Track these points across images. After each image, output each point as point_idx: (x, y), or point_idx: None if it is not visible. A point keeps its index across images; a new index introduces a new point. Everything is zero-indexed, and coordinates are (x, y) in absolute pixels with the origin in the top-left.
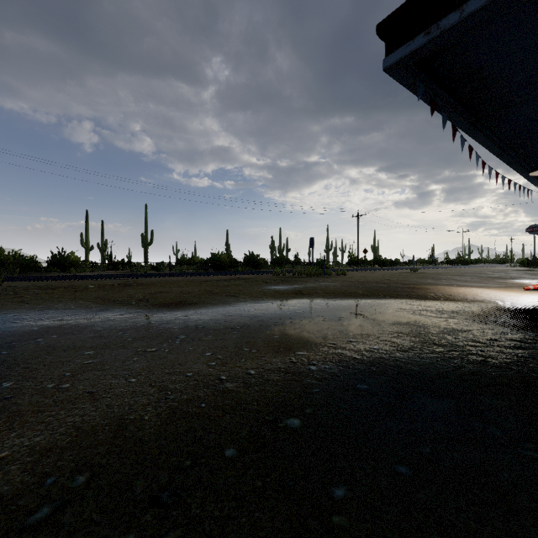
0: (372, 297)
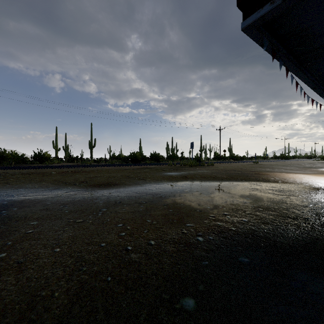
0: (233, 180)
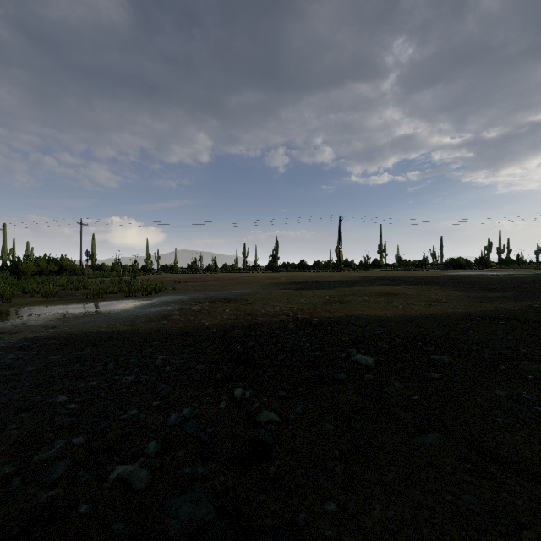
0: None
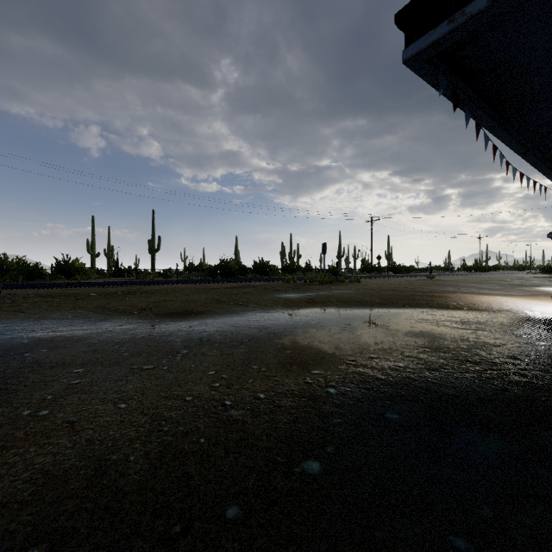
0: (390, 306)
